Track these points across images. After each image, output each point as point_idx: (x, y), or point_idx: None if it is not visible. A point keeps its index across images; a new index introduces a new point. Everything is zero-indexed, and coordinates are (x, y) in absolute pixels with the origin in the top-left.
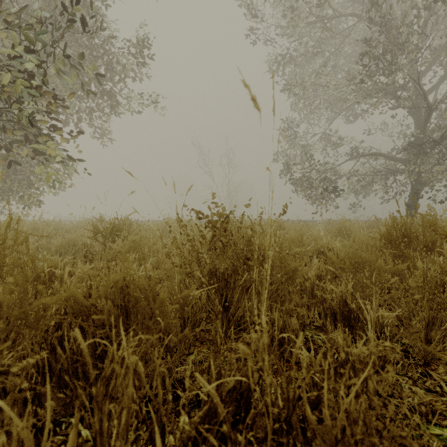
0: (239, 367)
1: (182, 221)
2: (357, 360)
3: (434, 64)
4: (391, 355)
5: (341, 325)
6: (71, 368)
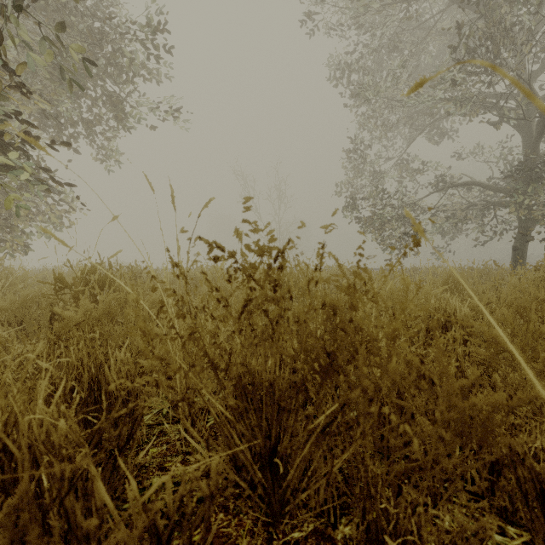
0: None
1: (177, 266)
2: None
3: None
4: None
5: None
6: None
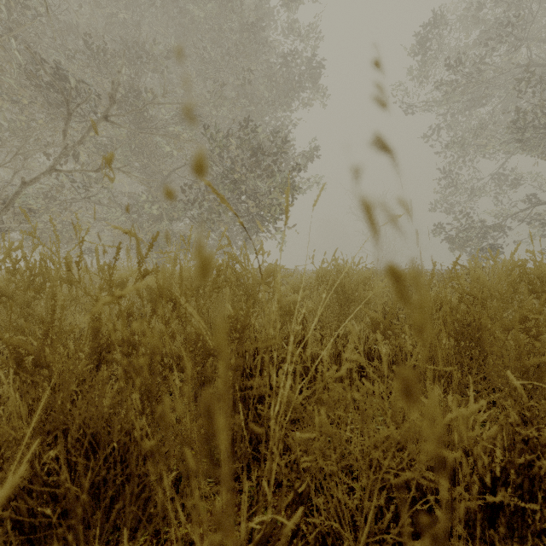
0: None
1: None
2: None
3: None
4: None
5: None
6: None
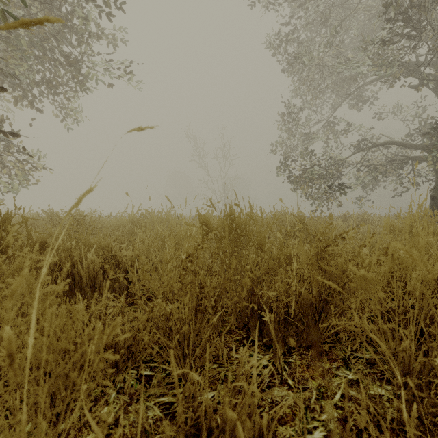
0: None
1: None
2: None
3: None
4: None
5: None
6: None
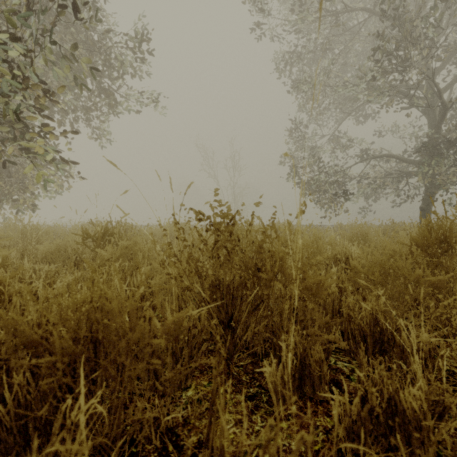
0: (248, 408)
1: (179, 223)
2: (410, 409)
3: (449, 61)
4: (452, 400)
5: (372, 349)
6: (16, 425)
